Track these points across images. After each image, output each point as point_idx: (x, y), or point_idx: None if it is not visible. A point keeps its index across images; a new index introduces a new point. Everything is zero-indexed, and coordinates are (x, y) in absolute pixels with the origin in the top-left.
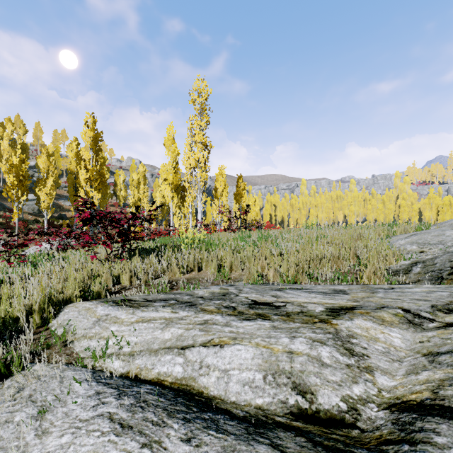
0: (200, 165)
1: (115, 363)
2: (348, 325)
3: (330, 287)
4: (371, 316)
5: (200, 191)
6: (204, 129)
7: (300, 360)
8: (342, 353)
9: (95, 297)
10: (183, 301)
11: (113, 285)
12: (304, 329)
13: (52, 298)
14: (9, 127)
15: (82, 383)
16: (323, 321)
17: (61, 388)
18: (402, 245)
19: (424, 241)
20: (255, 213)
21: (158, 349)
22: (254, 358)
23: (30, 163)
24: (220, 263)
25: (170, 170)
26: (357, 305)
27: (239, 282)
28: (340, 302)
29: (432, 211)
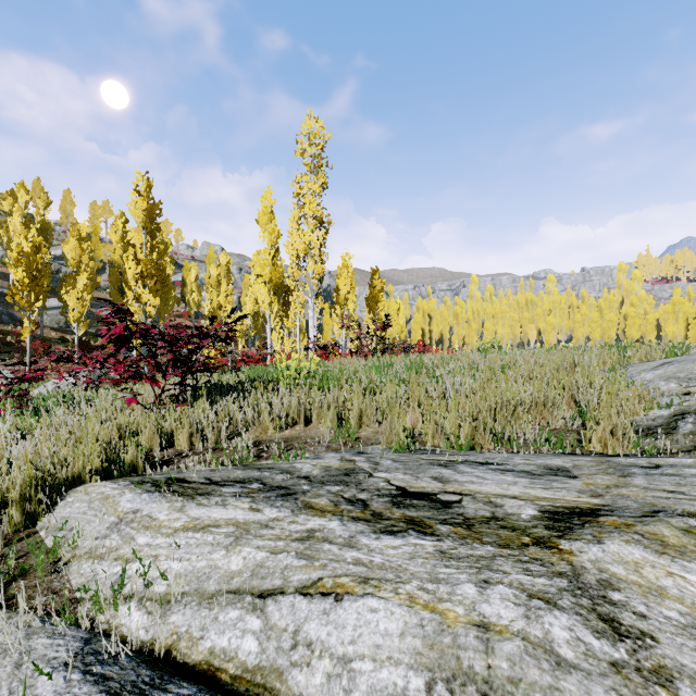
0: (313, 252)
1: (133, 617)
2: (596, 555)
3: (537, 461)
4: (639, 534)
5: (313, 293)
6: (318, 196)
7: (507, 651)
8: (597, 630)
9: (128, 472)
10: (274, 486)
11: (162, 449)
12: (505, 562)
13: (45, 477)
14: (22, 196)
15: (54, 674)
16: (540, 543)
17: (13, 684)
18: (650, 382)
19: (688, 375)
20: (399, 327)
21: (216, 593)
22: (405, 634)
23: (55, 252)
24: (342, 412)
25: (267, 262)
26: (602, 505)
27: (374, 447)
28: (566, 496)
29: (679, 324)
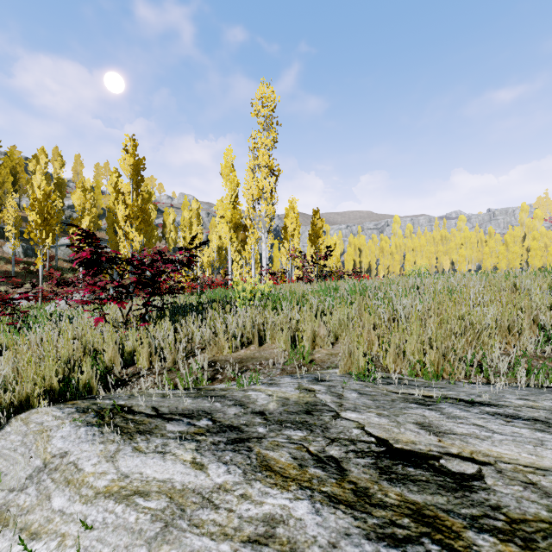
0: (265, 195)
1: None
2: None
3: (543, 403)
4: None
5: (265, 229)
6: (270, 149)
7: None
8: None
9: (83, 393)
10: (224, 425)
11: (124, 367)
12: None
13: None
14: (42, 158)
15: None
16: None
17: None
18: None
19: None
20: (336, 258)
21: None
22: None
23: (68, 202)
24: (295, 333)
25: (228, 205)
26: None
27: (331, 372)
28: None
29: None
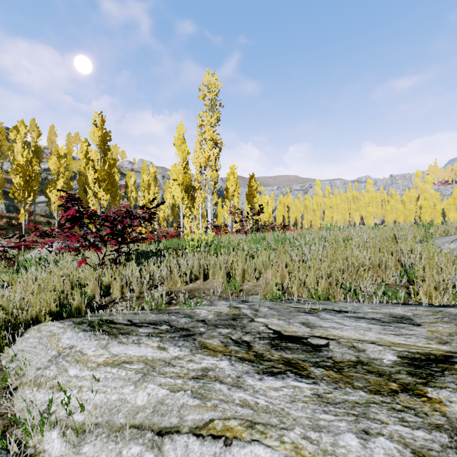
0: (210, 163)
1: (54, 444)
2: None
3: (382, 310)
4: None
5: (210, 191)
6: (214, 126)
7: None
8: None
9: (74, 314)
10: (178, 328)
11: (102, 296)
12: (380, 410)
13: (9, 319)
14: (22, 129)
15: None
16: (408, 390)
17: None
18: (455, 250)
19: None
20: (268, 214)
21: (123, 426)
22: None
23: (44, 166)
24: (230, 271)
25: (180, 171)
26: (452, 352)
27: (254, 297)
28: (417, 343)
29: None
